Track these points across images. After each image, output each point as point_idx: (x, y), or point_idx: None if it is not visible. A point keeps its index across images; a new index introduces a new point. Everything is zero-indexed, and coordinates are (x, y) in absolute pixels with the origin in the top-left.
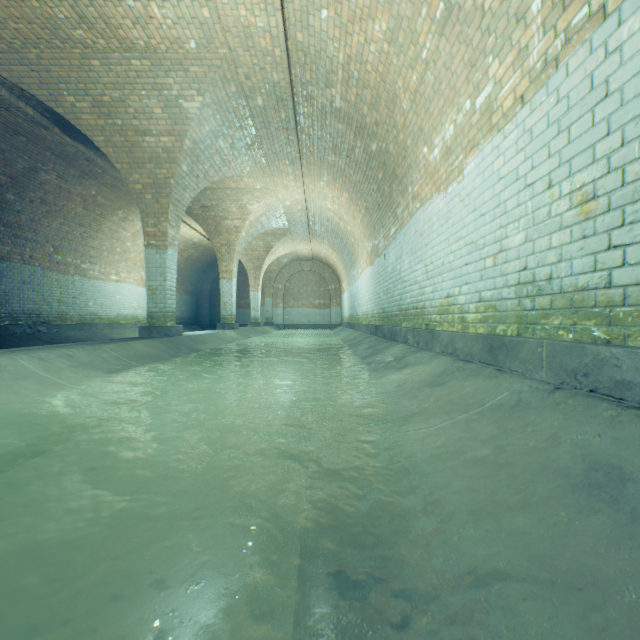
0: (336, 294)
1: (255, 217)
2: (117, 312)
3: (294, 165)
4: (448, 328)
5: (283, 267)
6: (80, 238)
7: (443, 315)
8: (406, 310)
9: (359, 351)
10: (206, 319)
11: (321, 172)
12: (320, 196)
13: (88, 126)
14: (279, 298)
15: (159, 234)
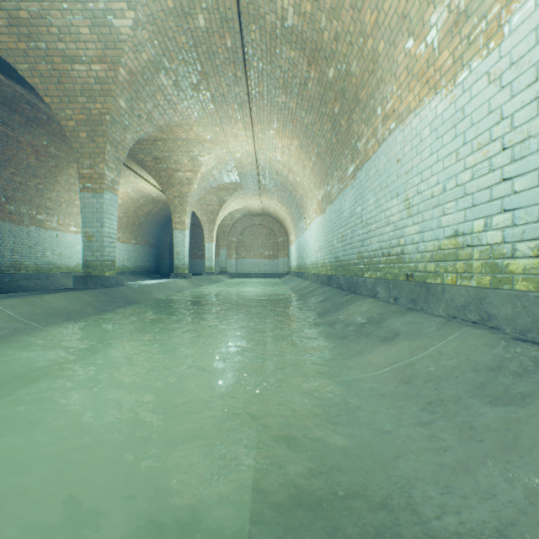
0: (284, 246)
1: (207, 170)
2: (77, 262)
3: (243, 110)
4: (456, 281)
5: (236, 221)
6: (35, 189)
7: (444, 262)
8: (371, 258)
9: (313, 304)
10: (166, 268)
11: (271, 118)
12: (270, 147)
13: (8, 51)
14: (232, 249)
15: (95, 176)
